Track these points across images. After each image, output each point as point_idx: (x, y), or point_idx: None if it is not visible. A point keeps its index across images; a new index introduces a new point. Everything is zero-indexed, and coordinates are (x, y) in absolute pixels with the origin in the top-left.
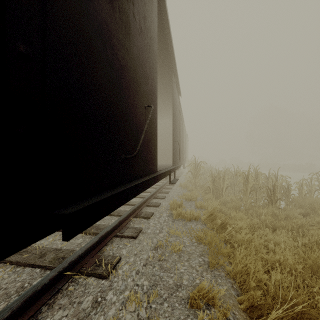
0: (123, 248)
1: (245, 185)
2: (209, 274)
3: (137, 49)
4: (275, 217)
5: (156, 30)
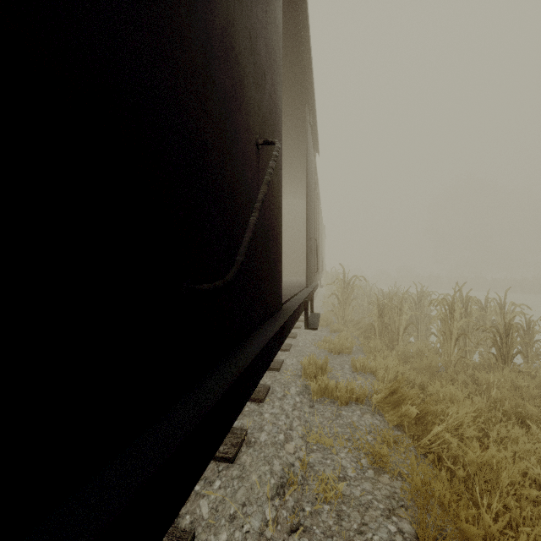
0: (202, 496)
1: (447, 324)
2: None
3: None
4: (516, 392)
5: None
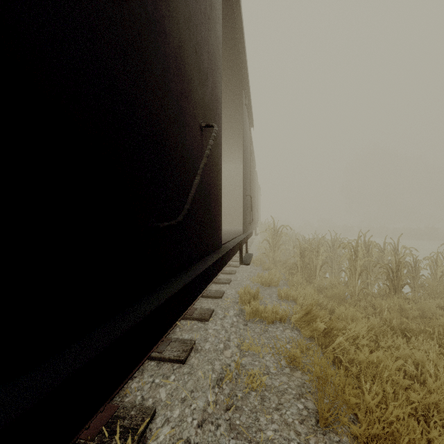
0: (161, 386)
1: (352, 263)
2: (321, 442)
3: (186, 6)
4: (403, 313)
5: (220, 0)
